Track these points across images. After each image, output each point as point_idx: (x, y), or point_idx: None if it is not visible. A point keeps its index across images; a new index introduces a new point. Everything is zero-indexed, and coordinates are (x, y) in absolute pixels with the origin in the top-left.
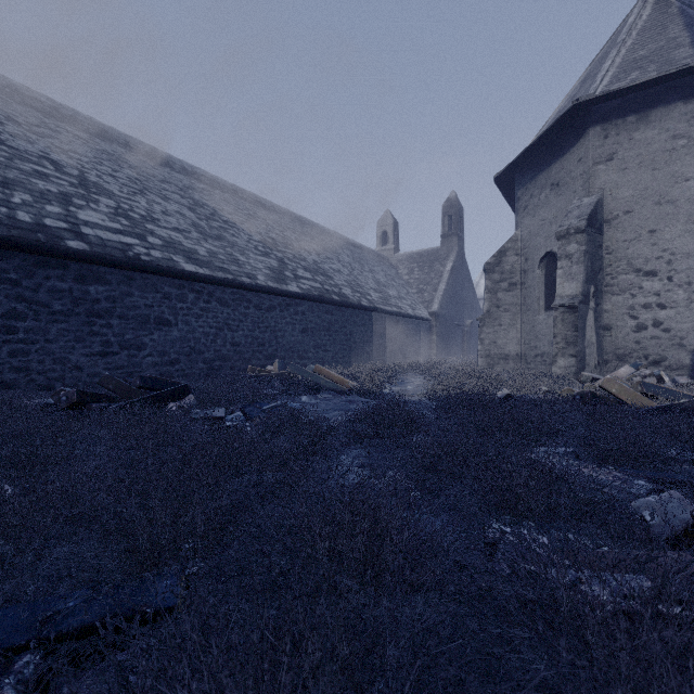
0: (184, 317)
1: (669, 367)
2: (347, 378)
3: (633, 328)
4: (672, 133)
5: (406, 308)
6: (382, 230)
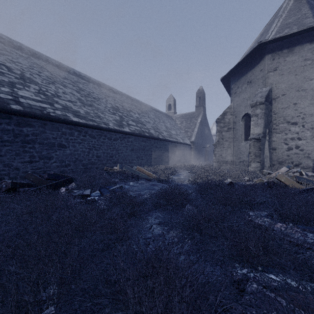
0: (73, 143)
1: (303, 167)
2: (152, 172)
3: (286, 149)
4: (304, 58)
5: (179, 139)
6: (168, 103)
